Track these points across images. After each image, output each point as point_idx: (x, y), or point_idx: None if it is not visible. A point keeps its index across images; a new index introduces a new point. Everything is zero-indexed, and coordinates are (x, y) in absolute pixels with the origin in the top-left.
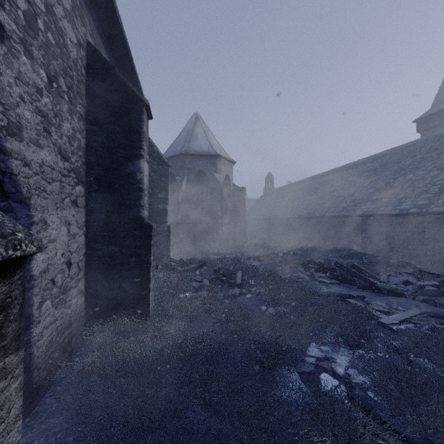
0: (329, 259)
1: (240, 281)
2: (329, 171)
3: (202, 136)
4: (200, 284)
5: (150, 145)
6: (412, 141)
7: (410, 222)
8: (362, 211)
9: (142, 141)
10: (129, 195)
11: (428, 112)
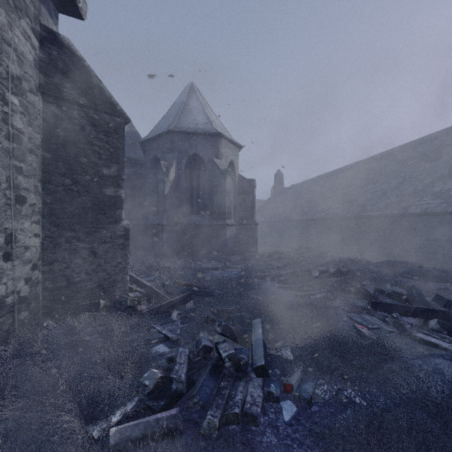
0: (417, 287)
1: (262, 357)
2: (353, 164)
3: (198, 110)
4: (172, 353)
5: (84, 72)
6: None
7: None
8: (420, 209)
9: None
10: None
11: None
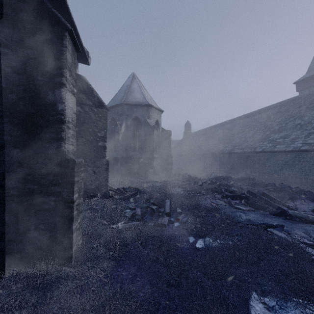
0: (242, 187)
1: (168, 210)
2: (232, 119)
3: (137, 90)
4: (133, 211)
5: (91, 90)
6: (297, 96)
7: (302, 157)
8: (261, 149)
9: (64, 68)
10: (48, 127)
11: (304, 76)
